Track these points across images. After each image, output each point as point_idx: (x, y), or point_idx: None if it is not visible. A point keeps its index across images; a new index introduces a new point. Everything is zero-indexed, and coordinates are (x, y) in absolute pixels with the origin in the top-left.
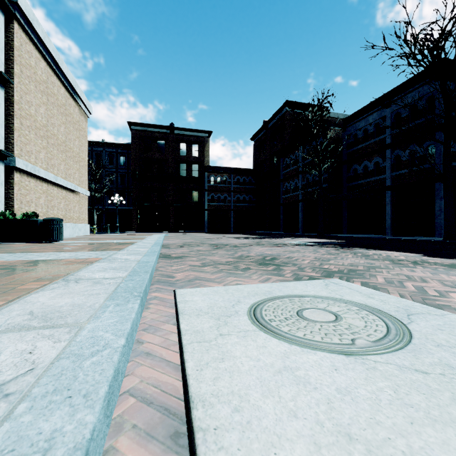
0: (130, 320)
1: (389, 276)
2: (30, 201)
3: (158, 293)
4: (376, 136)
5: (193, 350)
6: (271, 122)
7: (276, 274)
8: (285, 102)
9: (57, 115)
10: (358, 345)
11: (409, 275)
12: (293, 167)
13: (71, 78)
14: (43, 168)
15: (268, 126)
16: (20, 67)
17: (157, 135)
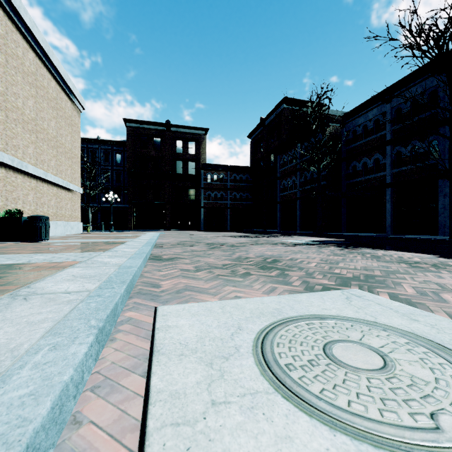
0: (56, 389)
1: (417, 285)
2: (16, 198)
3: (134, 311)
4: (376, 132)
5: (162, 449)
6: (268, 119)
7: (281, 282)
8: (282, 99)
9: (47, 108)
10: (451, 434)
11: (439, 283)
12: (291, 165)
13: (62, 71)
14: (31, 164)
15: (266, 123)
16: (5, 56)
17: (153, 132)
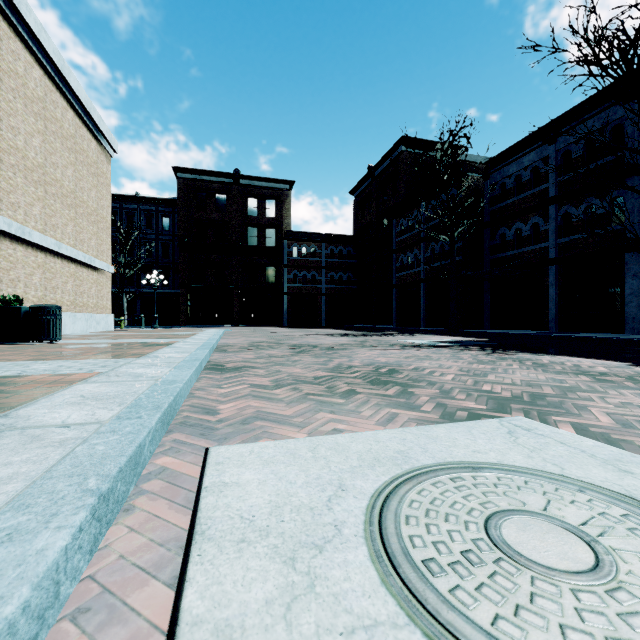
0: None
1: (613, 410)
2: (15, 279)
3: (172, 456)
4: (534, 186)
5: None
6: (380, 167)
7: (404, 405)
8: (400, 139)
9: (61, 150)
10: None
11: None
12: (412, 233)
13: (84, 96)
14: (37, 230)
15: (376, 174)
16: None
17: (215, 186)
